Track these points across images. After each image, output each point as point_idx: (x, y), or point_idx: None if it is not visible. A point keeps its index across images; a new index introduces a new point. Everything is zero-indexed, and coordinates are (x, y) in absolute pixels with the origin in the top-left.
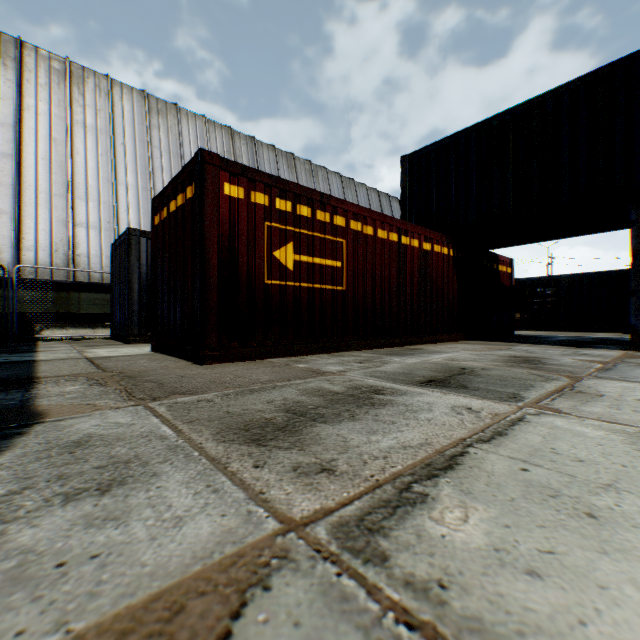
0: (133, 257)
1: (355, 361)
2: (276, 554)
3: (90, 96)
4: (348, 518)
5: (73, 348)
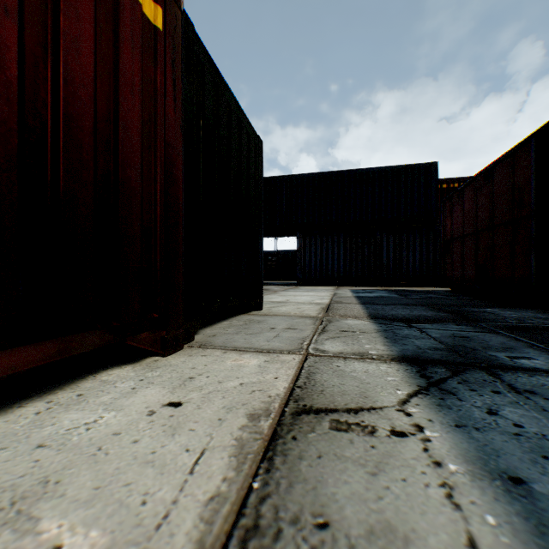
0: None
1: None
2: None
3: None
4: None
5: None
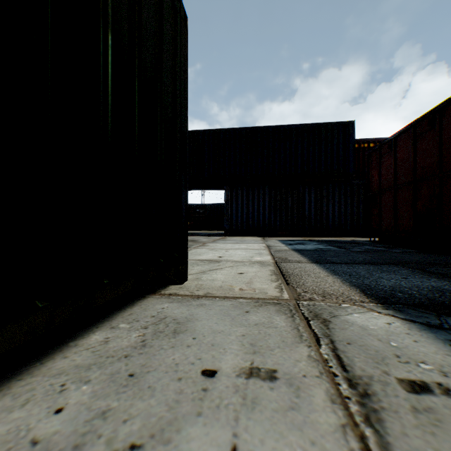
0: None
1: None
2: None
3: None
4: None
5: None
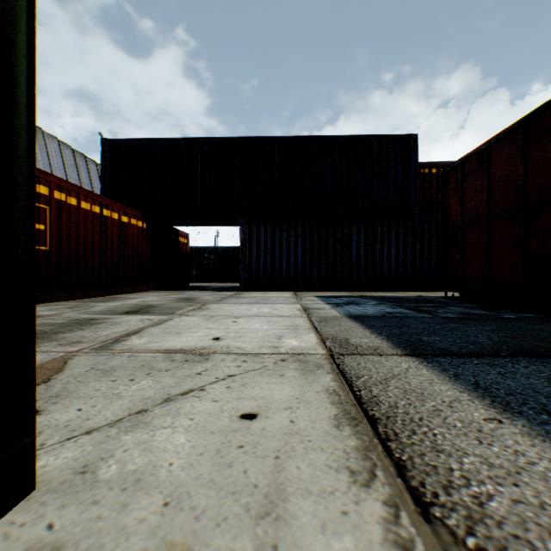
0: None
1: (66, 308)
2: (72, 356)
3: None
4: (96, 347)
5: None
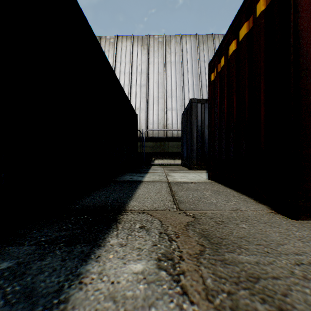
0: (193, 116)
1: None
2: None
3: (172, 48)
4: None
5: (163, 171)
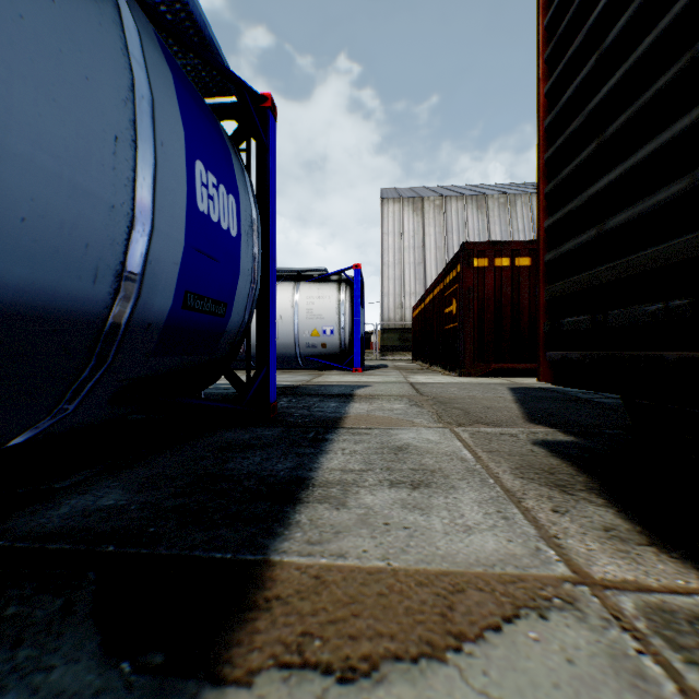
0: None
1: None
2: None
3: (519, 211)
4: None
5: None
